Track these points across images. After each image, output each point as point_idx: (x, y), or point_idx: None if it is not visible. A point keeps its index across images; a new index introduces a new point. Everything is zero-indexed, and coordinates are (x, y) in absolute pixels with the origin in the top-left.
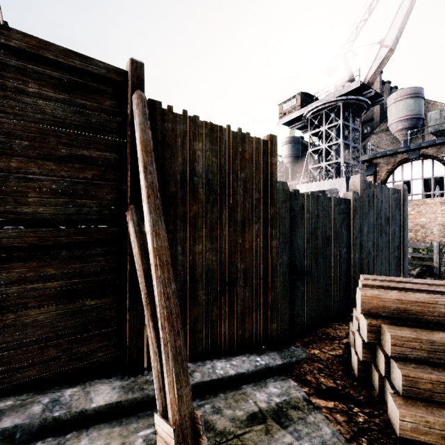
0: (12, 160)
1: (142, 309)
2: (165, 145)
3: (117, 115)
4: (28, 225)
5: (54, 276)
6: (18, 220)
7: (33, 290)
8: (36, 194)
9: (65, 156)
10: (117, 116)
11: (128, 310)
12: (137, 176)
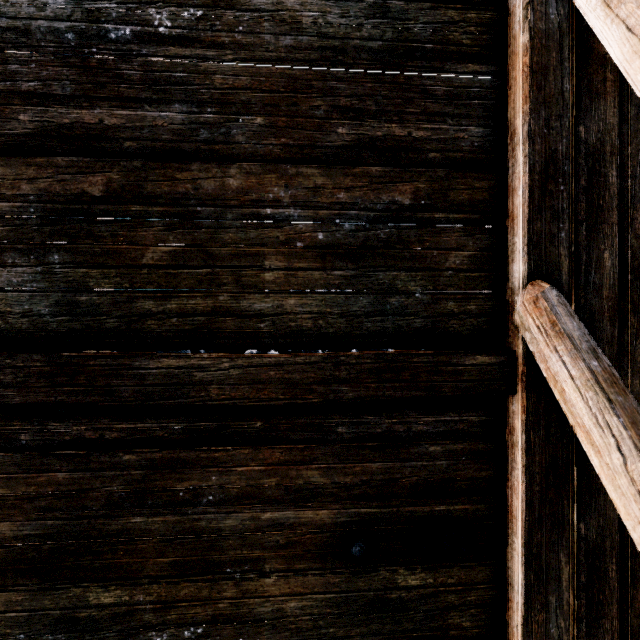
0: (229, 170)
1: (562, 633)
2: (622, 75)
3: (477, 3)
4: (262, 346)
5: (320, 491)
6: (242, 331)
7: (274, 528)
8: (280, 259)
9: (346, 144)
10: (478, 4)
11: (520, 630)
12: (547, 181)
